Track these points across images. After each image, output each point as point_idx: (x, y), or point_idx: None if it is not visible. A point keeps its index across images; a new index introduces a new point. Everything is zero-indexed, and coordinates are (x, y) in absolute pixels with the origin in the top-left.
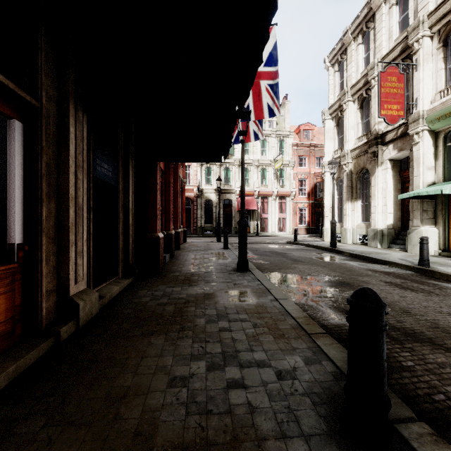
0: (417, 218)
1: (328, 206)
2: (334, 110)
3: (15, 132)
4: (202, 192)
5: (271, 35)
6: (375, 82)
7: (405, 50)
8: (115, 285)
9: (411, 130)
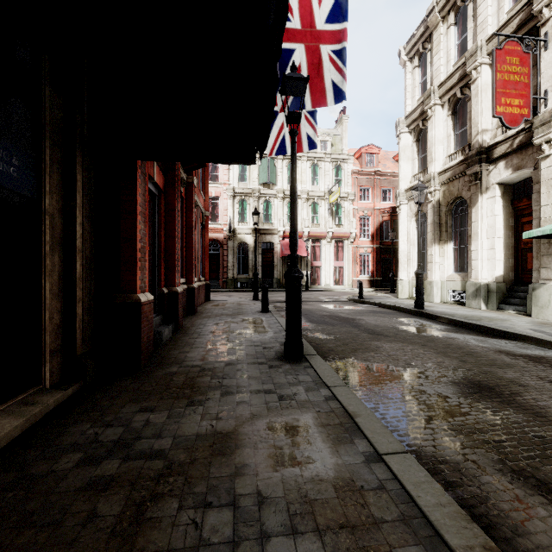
0: (547, 266)
1: (405, 250)
2: (413, 119)
3: None
4: (235, 232)
5: None
6: (478, 73)
7: (525, 23)
8: (15, 416)
9: (539, 138)
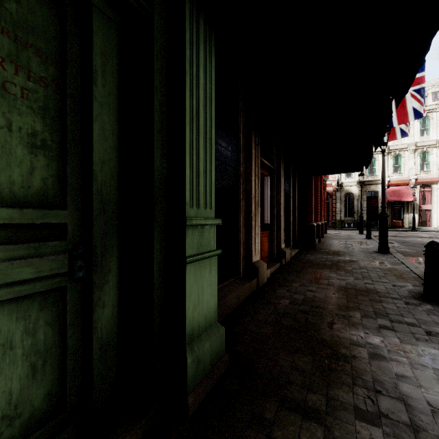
0: None
1: None
2: None
3: (268, 181)
4: (341, 185)
5: None
6: None
7: None
8: (292, 251)
9: None
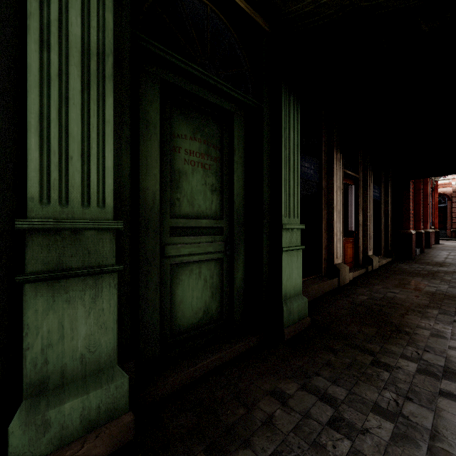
0: None
1: None
2: None
3: (353, 190)
4: None
5: None
6: None
7: None
8: (382, 259)
9: None
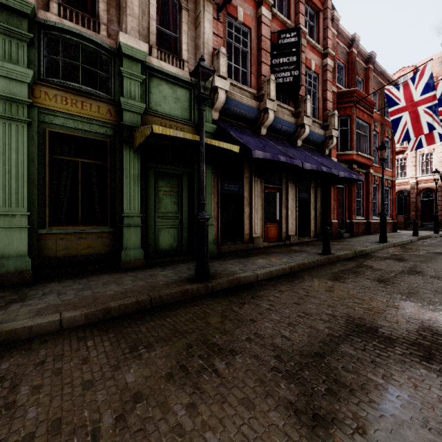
0: None
1: None
2: None
3: (277, 195)
4: None
5: (426, 70)
6: None
7: None
8: (307, 238)
9: None
